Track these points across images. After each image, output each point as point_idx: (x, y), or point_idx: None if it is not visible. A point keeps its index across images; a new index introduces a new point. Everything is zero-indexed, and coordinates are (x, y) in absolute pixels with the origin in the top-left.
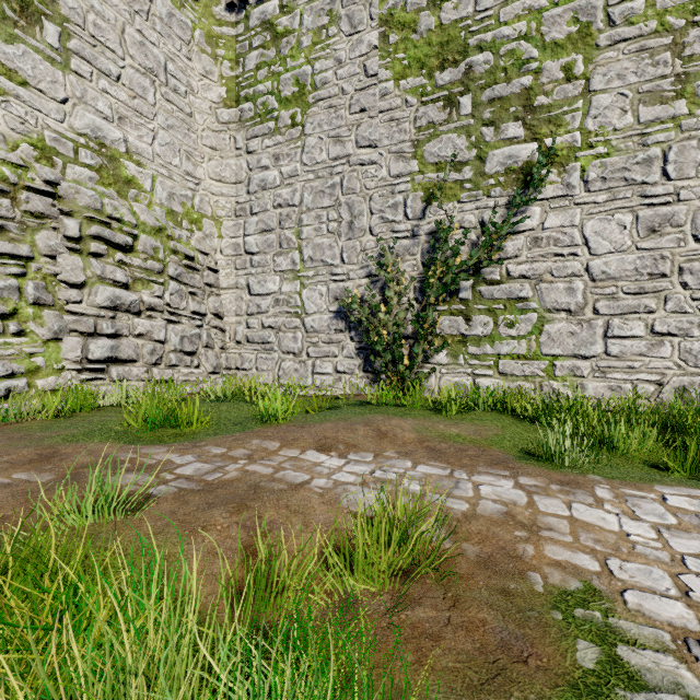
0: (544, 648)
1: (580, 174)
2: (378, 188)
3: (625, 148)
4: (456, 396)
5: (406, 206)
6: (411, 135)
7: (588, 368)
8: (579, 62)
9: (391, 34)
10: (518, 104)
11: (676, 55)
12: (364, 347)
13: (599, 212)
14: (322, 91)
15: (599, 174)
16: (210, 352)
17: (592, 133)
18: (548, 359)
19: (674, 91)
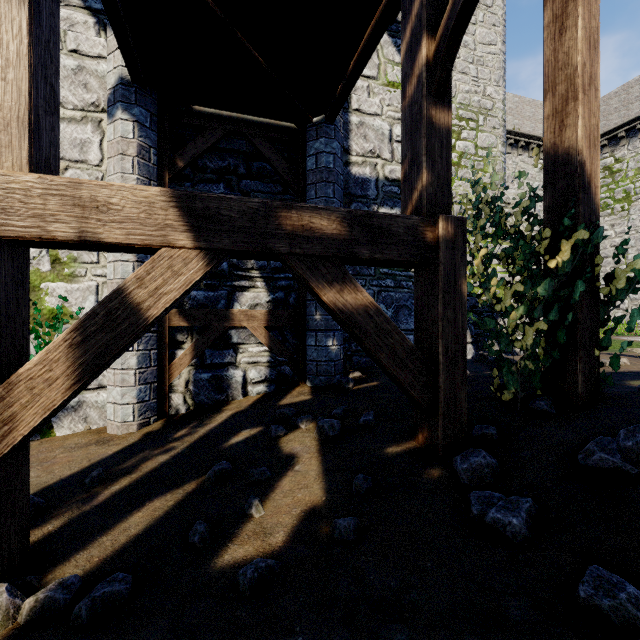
0: None
1: None
2: None
3: None
4: None
5: None
6: None
7: None
8: None
9: None
10: None
11: None
12: None
13: None
14: (639, 195)
15: None
16: None
17: None
18: None
19: None
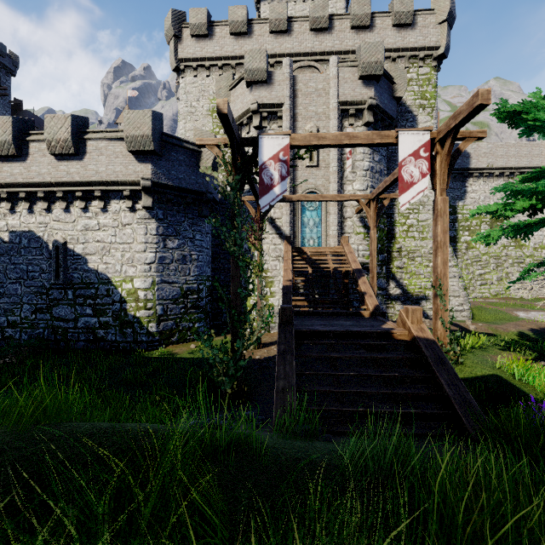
0: None
1: None
2: None
3: None
4: None
5: None
6: None
7: None
8: None
9: None
10: None
11: None
12: None
13: None
14: None
15: None
16: None
17: None
18: None
19: None
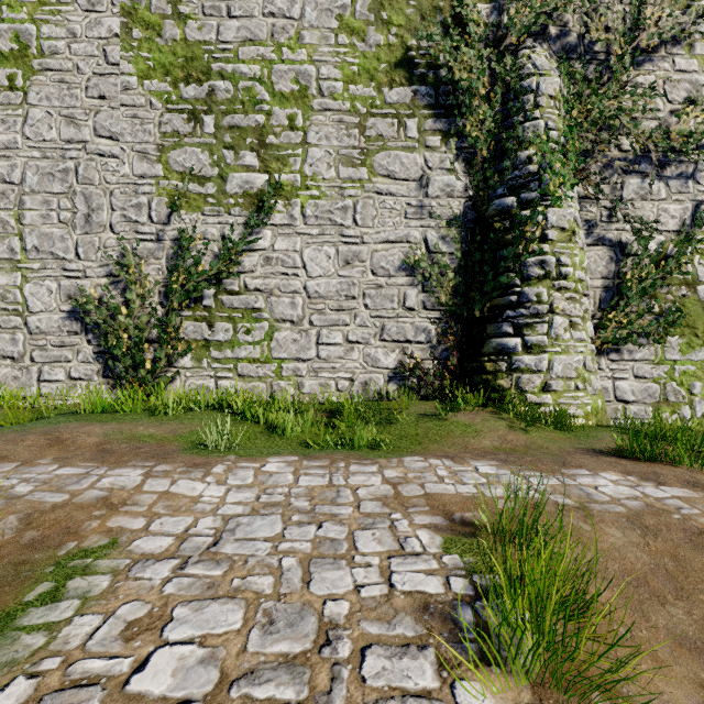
0: (7, 597)
1: (300, 209)
2: (121, 184)
3: (330, 195)
4: (183, 398)
5: (151, 208)
6: (156, 138)
7: (306, 369)
8: (299, 117)
9: (134, 28)
10: (254, 137)
11: (362, 133)
12: (104, 351)
13: (314, 243)
14: (51, 60)
15: (314, 212)
16: None
17: (309, 178)
18: (277, 362)
19: (360, 160)
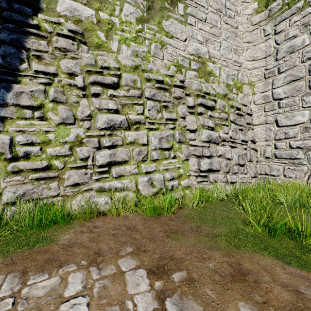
0: None
1: None
2: None
3: None
4: None
5: None
6: None
7: None
8: None
9: None
10: None
11: None
12: None
13: None
14: None
15: None
16: (251, 164)
17: None
18: None
19: None
